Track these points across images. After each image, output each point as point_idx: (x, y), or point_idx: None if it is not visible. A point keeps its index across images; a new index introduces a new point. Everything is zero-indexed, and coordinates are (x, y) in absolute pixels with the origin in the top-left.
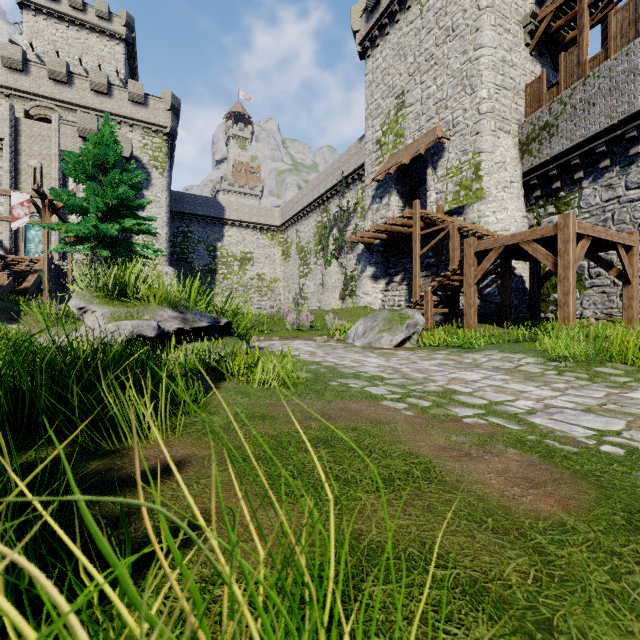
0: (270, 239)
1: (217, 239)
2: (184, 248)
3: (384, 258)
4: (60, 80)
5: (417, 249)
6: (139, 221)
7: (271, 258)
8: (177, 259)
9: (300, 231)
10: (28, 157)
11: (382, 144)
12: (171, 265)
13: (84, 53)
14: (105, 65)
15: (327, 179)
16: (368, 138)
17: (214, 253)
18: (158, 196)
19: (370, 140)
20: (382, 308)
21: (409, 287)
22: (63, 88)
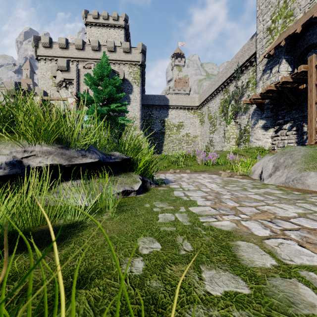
0: (193, 114)
1: (165, 116)
2: (149, 122)
3: (273, 113)
4: (96, 49)
5: (313, 97)
6: (117, 104)
7: (193, 124)
8: (146, 128)
9: (210, 107)
10: (83, 86)
11: (272, 29)
12: (143, 131)
13: (108, 38)
14: (116, 41)
15: (227, 71)
16: (259, 30)
17: (163, 124)
18: (136, 96)
19: (261, 31)
20: (272, 149)
21: (299, 132)
22: (97, 53)
